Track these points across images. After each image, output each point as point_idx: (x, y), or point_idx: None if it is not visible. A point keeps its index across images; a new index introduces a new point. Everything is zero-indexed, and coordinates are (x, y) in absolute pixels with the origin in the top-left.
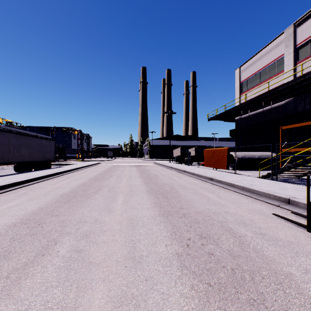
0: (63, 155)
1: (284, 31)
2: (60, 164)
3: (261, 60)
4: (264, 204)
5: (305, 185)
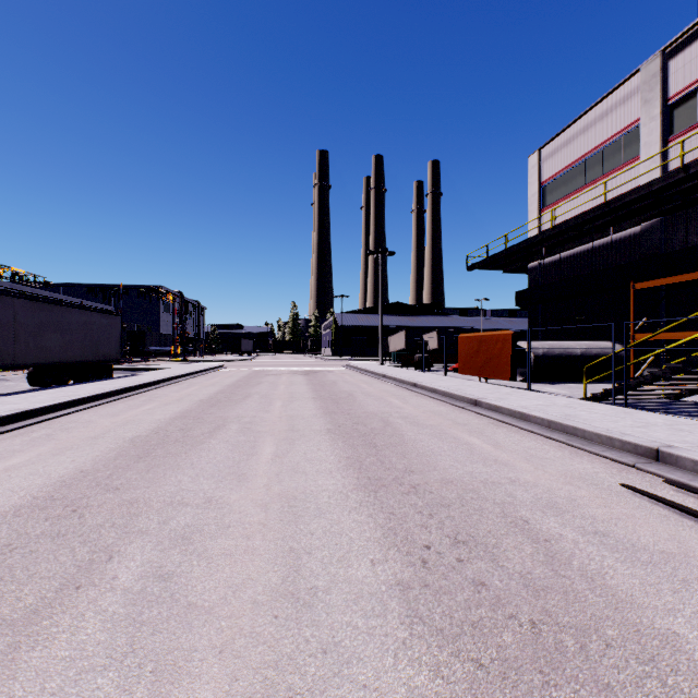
0: (141, 349)
1: (640, 67)
2: (132, 368)
3: (587, 132)
4: (599, 461)
5: (691, 418)
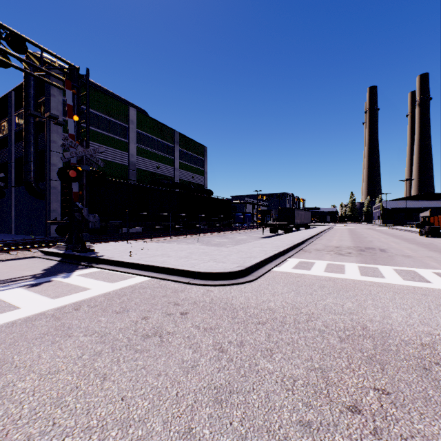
0: None
1: None
2: None
3: None
4: None
5: None
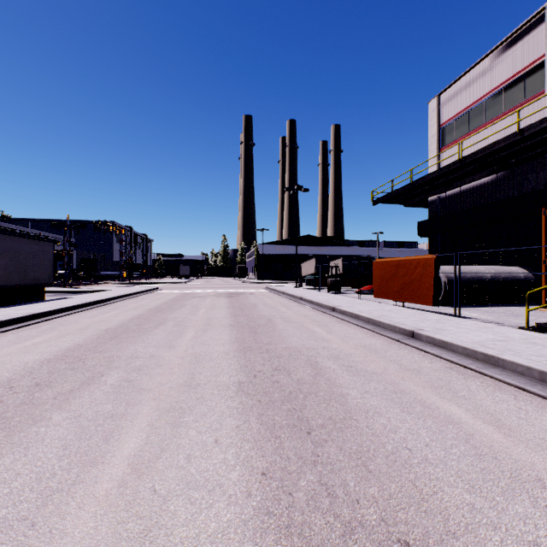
0: (93, 273)
1: (545, 6)
2: (74, 290)
3: (487, 74)
4: None
5: None
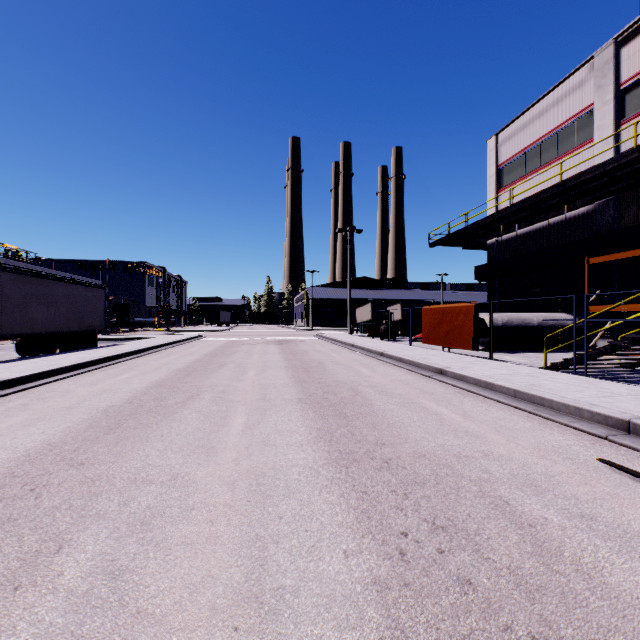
0: (126, 320)
1: (593, 55)
2: (117, 337)
3: (542, 117)
4: (569, 432)
5: None
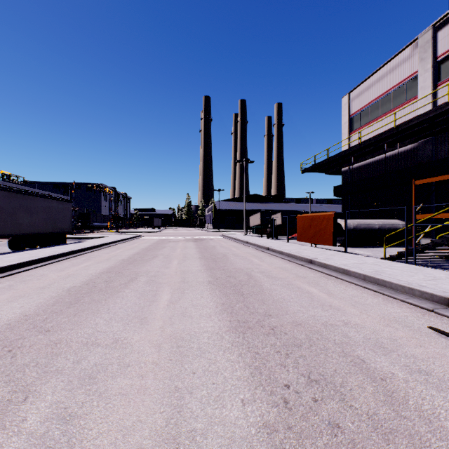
0: (88, 224)
1: (418, 36)
2: (81, 237)
3: (381, 81)
4: (405, 306)
5: None
